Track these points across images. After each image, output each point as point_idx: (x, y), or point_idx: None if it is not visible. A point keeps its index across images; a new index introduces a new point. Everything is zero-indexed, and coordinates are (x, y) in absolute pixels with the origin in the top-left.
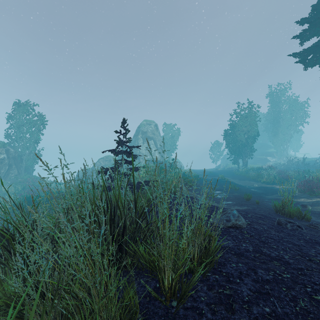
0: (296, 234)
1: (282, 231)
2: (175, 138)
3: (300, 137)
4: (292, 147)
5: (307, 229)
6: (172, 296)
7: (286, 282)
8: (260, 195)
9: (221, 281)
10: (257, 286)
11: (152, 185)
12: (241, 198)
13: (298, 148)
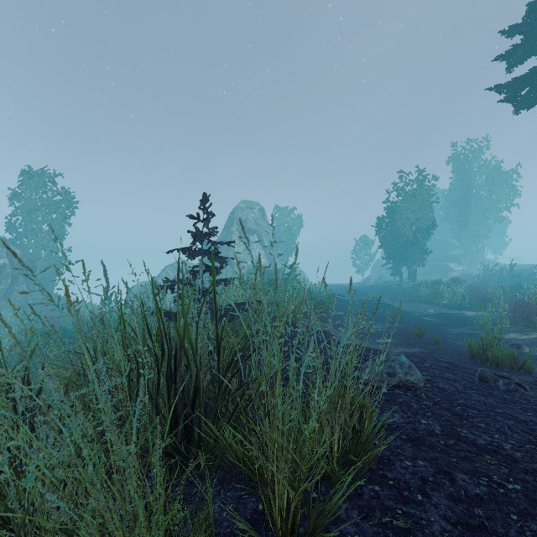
0: (517, 399)
1: (491, 393)
2: (294, 232)
3: (504, 230)
4: (492, 247)
5: (533, 390)
6: (290, 533)
7: (515, 502)
8: (439, 328)
9: (386, 499)
10: (458, 511)
11: (250, 309)
12: (408, 333)
13: (501, 249)
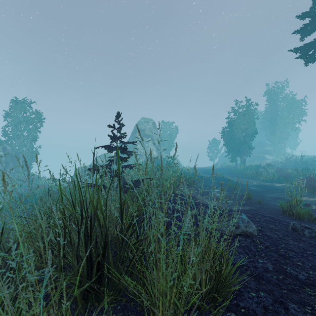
0: None
1: (301, 239)
2: (173, 136)
3: (297, 135)
4: (289, 145)
5: None
6: None
7: None
8: (260, 194)
9: None
10: None
11: (143, 187)
12: (242, 197)
13: (295, 146)
